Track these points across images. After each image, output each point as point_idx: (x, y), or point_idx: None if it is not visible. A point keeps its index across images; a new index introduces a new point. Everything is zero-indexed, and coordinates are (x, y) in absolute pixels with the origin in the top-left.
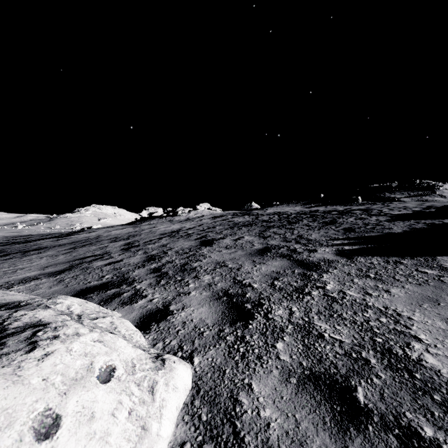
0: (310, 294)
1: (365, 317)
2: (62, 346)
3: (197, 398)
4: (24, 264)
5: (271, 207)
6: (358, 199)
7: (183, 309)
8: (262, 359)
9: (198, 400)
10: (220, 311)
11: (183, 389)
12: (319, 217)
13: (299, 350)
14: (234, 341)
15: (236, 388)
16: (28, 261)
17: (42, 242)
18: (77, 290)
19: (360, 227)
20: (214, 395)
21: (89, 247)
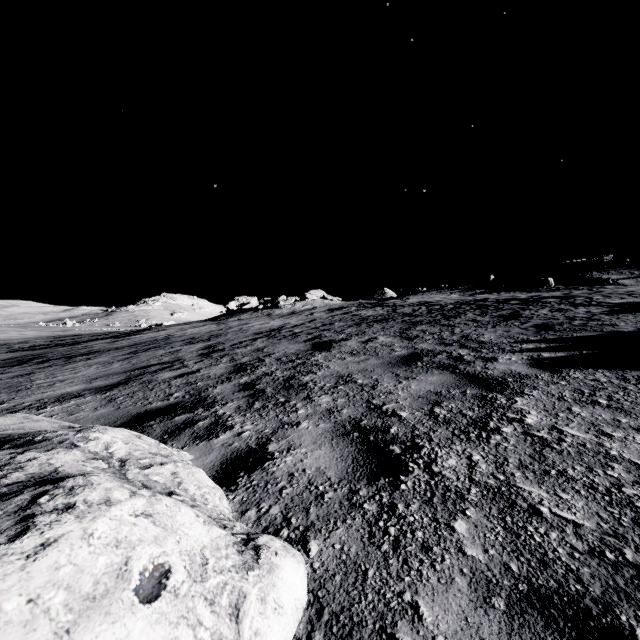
0: (499, 431)
1: (610, 478)
2: (76, 526)
3: (318, 628)
4: (65, 374)
5: (414, 295)
6: (549, 281)
7: (289, 451)
8: (432, 552)
9: (320, 631)
10: (349, 457)
11: (293, 608)
12: (491, 308)
13: (499, 538)
14: (377, 513)
15: (390, 612)
16: (71, 370)
17: (94, 344)
18: (132, 415)
19: (562, 322)
20: (349, 625)
21: (155, 351)
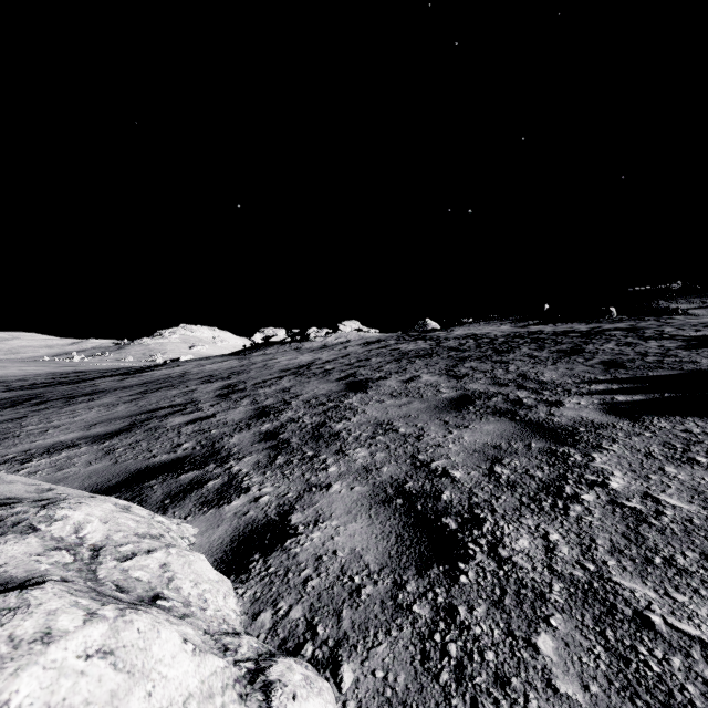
0: (579, 499)
1: None
2: None
3: None
4: (62, 418)
5: (459, 326)
6: (611, 311)
7: (317, 524)
8: (511, 687)
9: None
10: (391, 534)
11: None
12: (548, 342)
13: (602, 665)
14: (431, 619)
15: None
16: (70, 414)
17: (100, 382)
18: (130, 472)
19: (633, 359)
20: None
21: (167, 391)
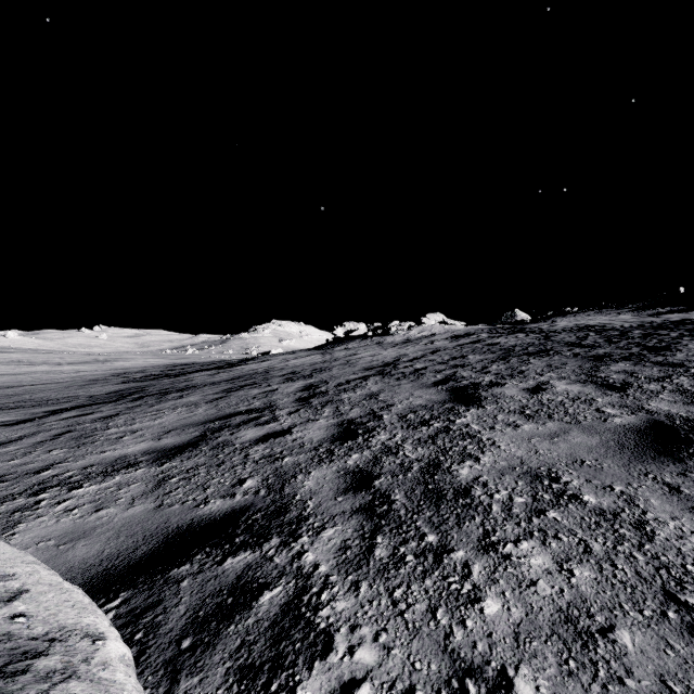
0: None
1: None
2: None
3: None
4: (144, 420)
5: (562, 317)
6: None
7: None
8: None
9: None
10: None
11: None
12: None
13: None
14: None
15: None
16: (154, 414)
17: (196, 376)
18: (167, 532)
19: None
20: None
21: (248, 390)
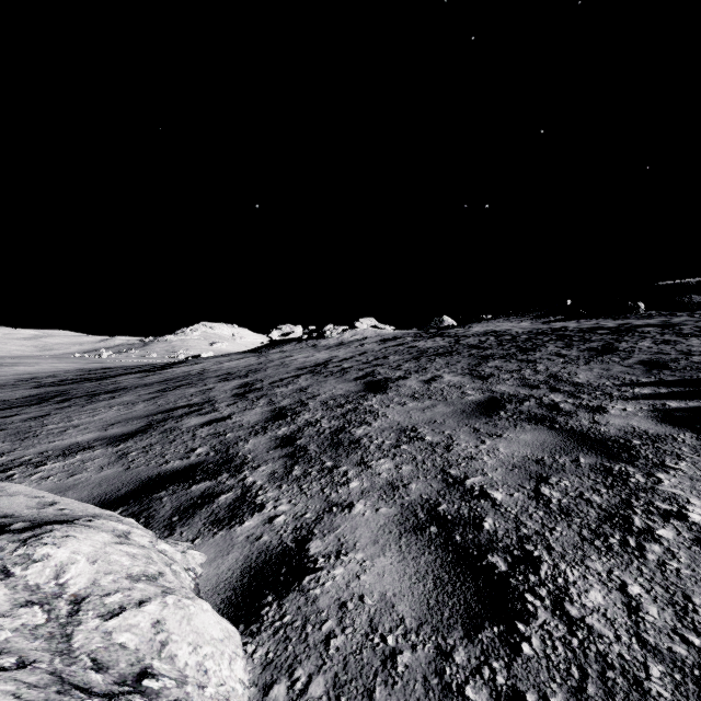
0: (655, 536)
1: None
2: None
3: None
4: (82, 417)
5: (477, 323)
6: (639, 306)
7: (340, 556)
8: None
9: None
10: (428, 574)
11: None
12: (576, 339)
13: None
14: None
15: None
16: (90, 412)
17: (123, 379)
18: (141, 480)
19: (677, 358)
20: None
21: (185, 389)
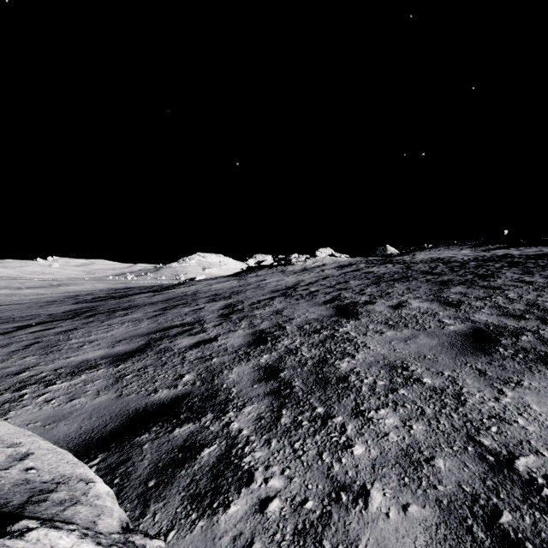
0: None
1: None
2: None
3: None
4: (98, 333)
5: (420, 251)
6: None
7: None
8: None
9: None
10: None
11: None
12: (531, 266)
13: None
14: None
15: None
16: (106, 328)
17: (137, 298)
18: (128, 413)
19: None
20: None
21: (181, 309)
